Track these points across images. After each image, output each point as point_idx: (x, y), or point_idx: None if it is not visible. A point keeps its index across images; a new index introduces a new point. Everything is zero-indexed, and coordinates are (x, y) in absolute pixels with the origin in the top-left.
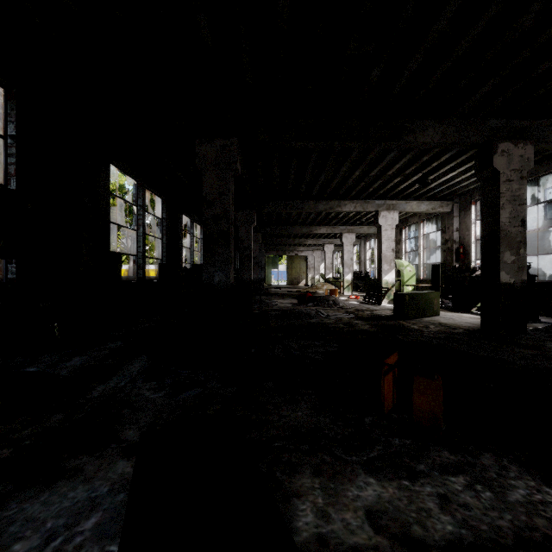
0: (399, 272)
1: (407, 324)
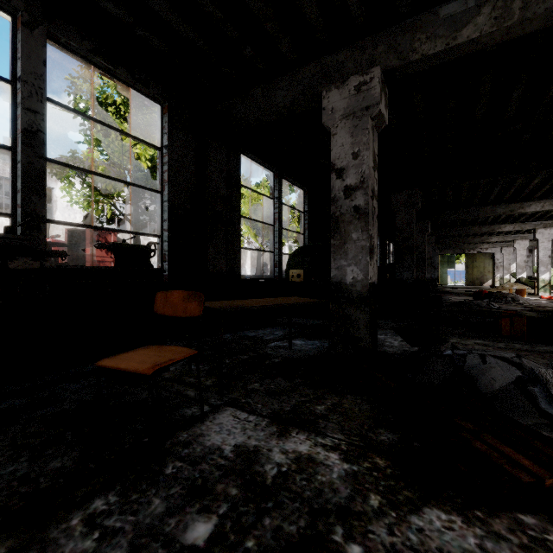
0: None
1: None
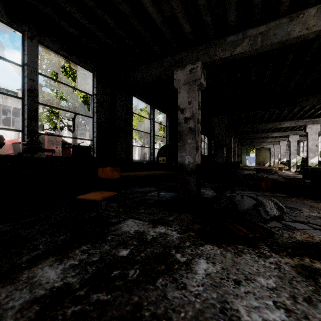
0: None
1: (305, 180)
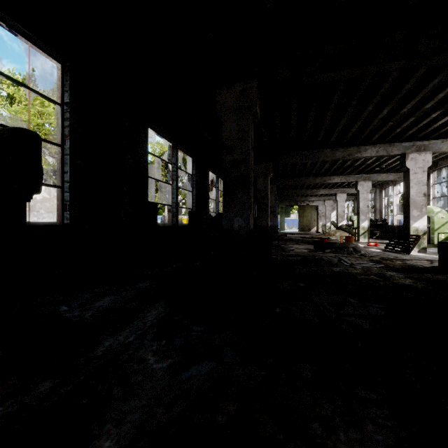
0: (428, 219)
1: None
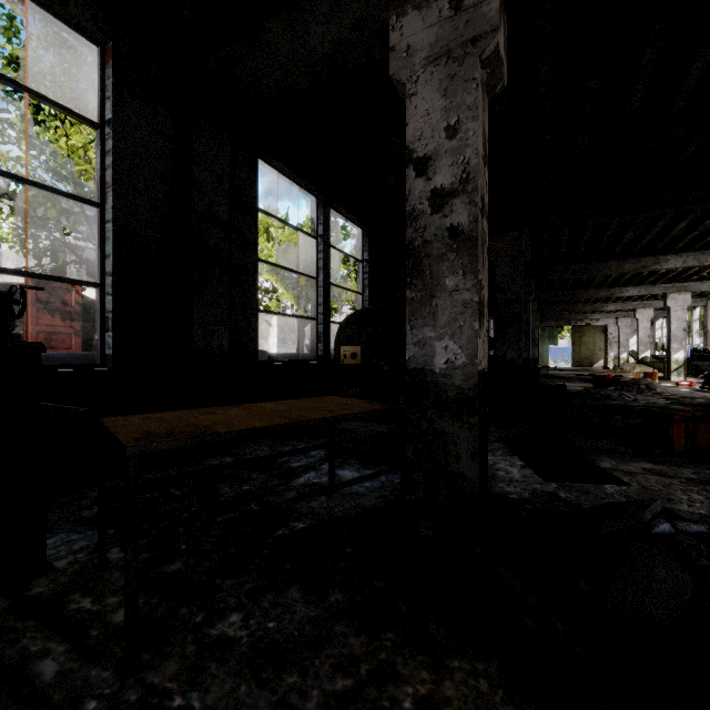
0: None
1: None
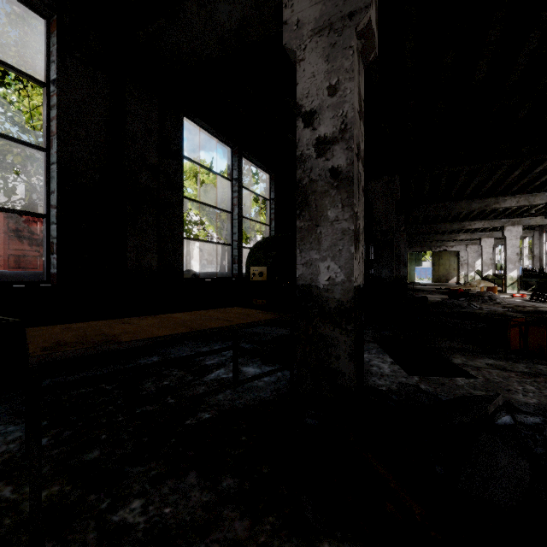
0: None
1: None
